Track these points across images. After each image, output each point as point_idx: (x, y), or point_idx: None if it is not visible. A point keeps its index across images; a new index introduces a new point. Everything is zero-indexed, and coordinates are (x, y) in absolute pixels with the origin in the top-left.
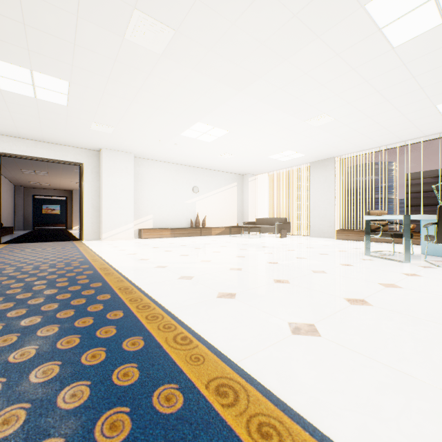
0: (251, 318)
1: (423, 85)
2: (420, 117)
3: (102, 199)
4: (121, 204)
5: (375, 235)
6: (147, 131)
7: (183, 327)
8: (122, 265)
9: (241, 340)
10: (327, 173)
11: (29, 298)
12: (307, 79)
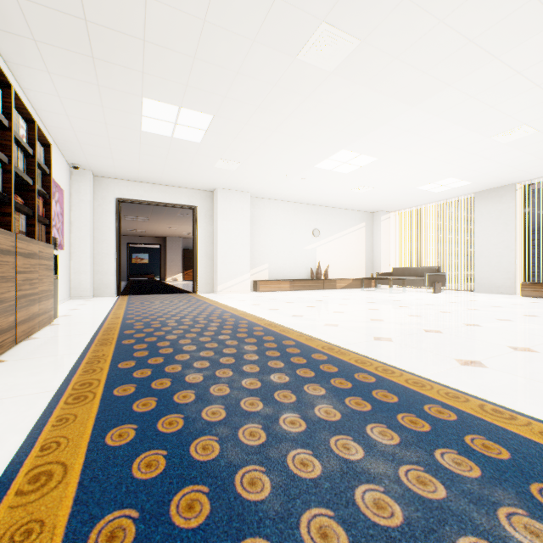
0: None
1: None
2: None
3: (217, 247)
4: (236, 251)
5: None
6: (276, 165)
7: (474, 398)
8: (283, 322)
9: None
10: (502, 205)
11: (239, 354)
12: (518, 80)
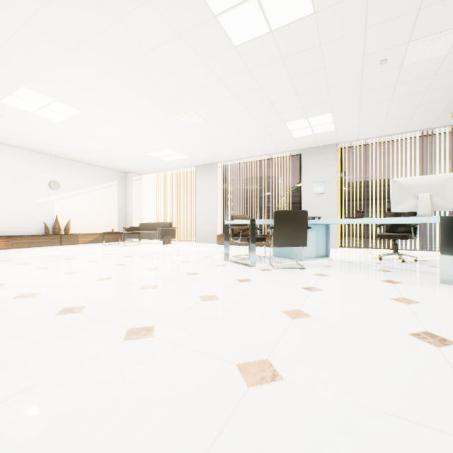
0: None
1: (271, 99)
2: (277, 132)
3: None
4: None
5: (236, 239)
6: None
7: None
8: None
9: None
10: (211, 177)
11: None
12: (156, 59)
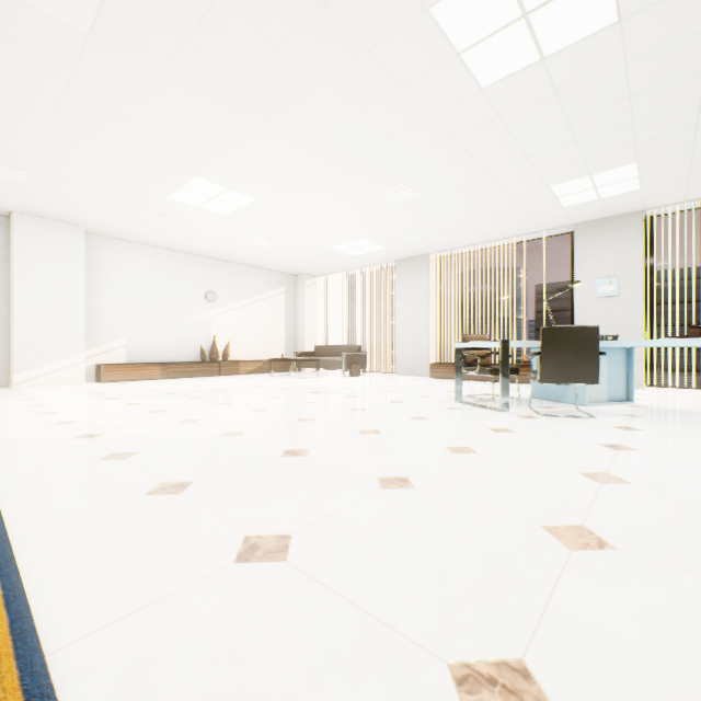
0: (180, 533)
1: (530, 153)
2: (533, 201)
3: (13, 309)
4: (56, 318)
5: (471, 371)
6: (100, 185)
7: (1, 574)
8: (4, 436)
9: (113, 591)
10: (419, 277)
11: None
12: (366, 121)
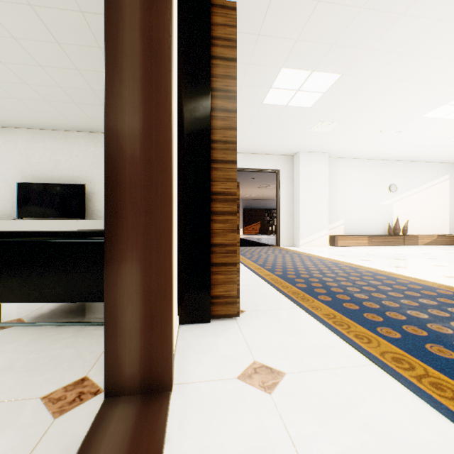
0: None
1: None
2: None
3: (299, 205)
4: (316, 208)
5: None
6: (375, 120)
7: None
8: (453, 284)
9: None
10: None
11: None
12: None
